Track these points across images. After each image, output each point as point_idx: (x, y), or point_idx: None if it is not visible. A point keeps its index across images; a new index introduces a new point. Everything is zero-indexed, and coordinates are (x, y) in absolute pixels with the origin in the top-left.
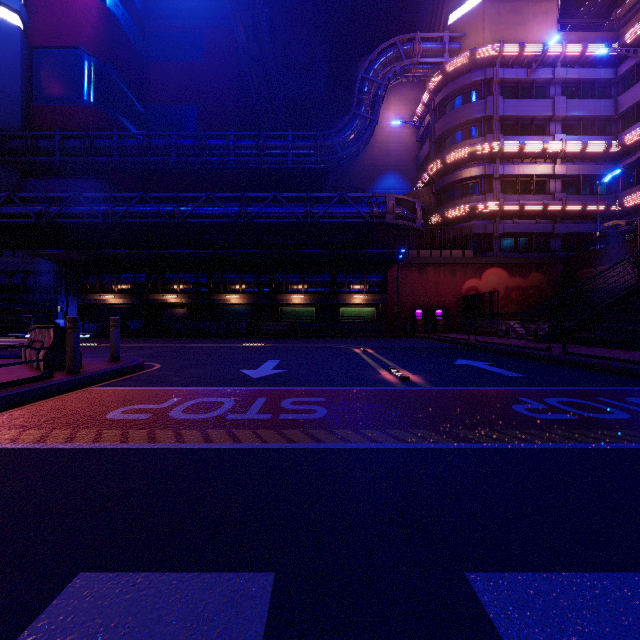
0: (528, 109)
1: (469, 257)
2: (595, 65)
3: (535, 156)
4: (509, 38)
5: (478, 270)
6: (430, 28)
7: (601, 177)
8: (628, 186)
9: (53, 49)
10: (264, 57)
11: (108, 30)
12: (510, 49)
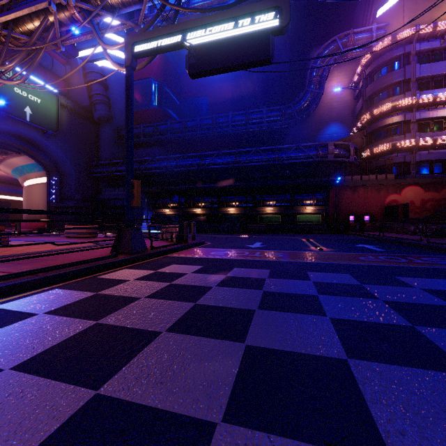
0: (441, 69)
1: (391, 179)
2: None
3: None
4: (425, 19)
5: (398, 188)
6: (363, 19)
7: None
8: None
9: (138, 81)
10: None
11: (164, 64)
12: (425, 29)
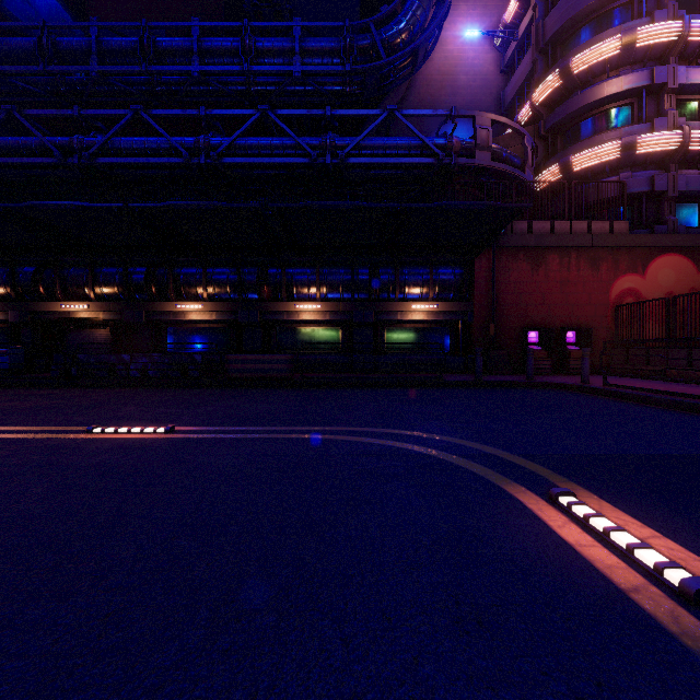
0: None
1: (624, 234)
2: None
3: None
4: None
5: (640, 258)
6: None
7: None
8: None
9: None
10: None
11: None
12: None
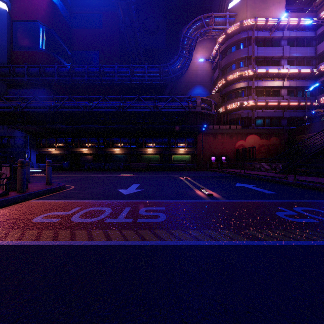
0: (270, 52)
1: (239, 129)
2: (305, 29)
3: (273, 77)
4: (260, 15)
5: (244, 136)
6: (219, 11)
7: (308, 88)
8: (322, 92)
9: (24, 21)
10: (133, 25)
11: (52, 12)
12: (261, 21)
